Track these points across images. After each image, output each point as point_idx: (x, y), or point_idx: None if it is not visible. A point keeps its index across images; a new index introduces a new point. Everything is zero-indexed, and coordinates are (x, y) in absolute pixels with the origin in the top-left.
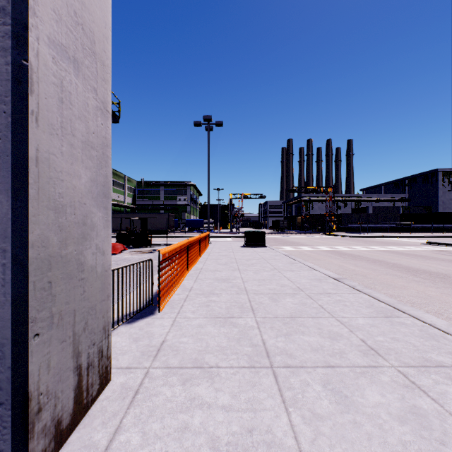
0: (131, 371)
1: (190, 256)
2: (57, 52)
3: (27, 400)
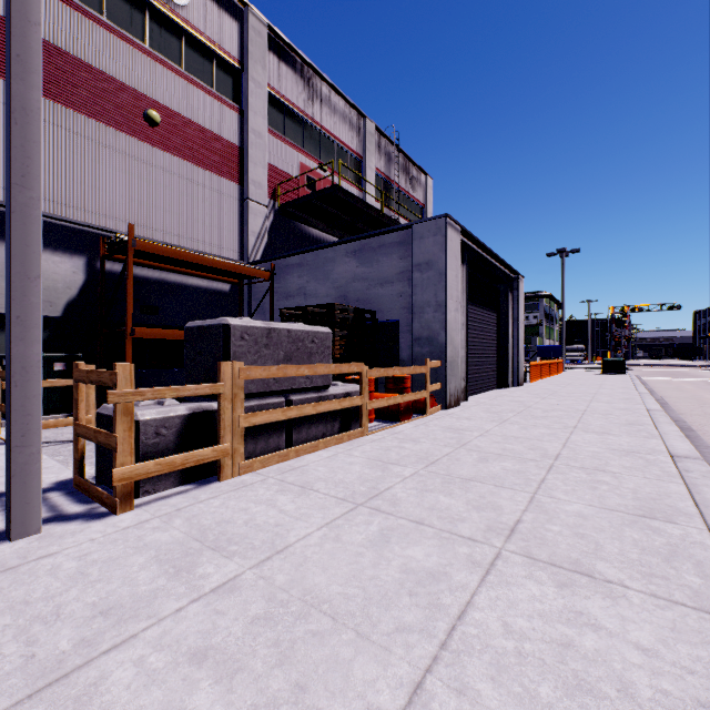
0: (526, 386)
1: (541, 371)
2: (519, 329)
3: (518, 375)
